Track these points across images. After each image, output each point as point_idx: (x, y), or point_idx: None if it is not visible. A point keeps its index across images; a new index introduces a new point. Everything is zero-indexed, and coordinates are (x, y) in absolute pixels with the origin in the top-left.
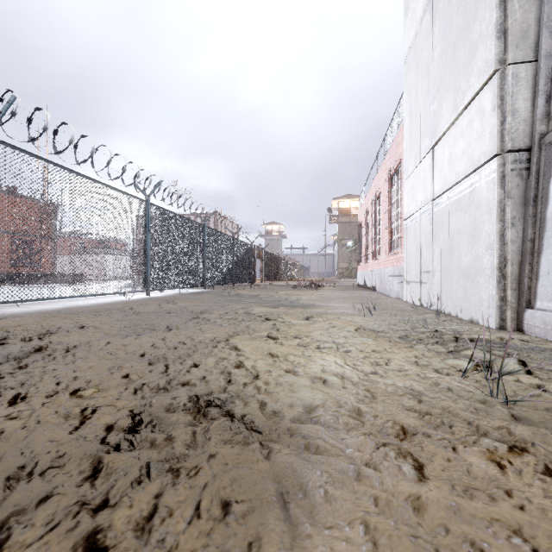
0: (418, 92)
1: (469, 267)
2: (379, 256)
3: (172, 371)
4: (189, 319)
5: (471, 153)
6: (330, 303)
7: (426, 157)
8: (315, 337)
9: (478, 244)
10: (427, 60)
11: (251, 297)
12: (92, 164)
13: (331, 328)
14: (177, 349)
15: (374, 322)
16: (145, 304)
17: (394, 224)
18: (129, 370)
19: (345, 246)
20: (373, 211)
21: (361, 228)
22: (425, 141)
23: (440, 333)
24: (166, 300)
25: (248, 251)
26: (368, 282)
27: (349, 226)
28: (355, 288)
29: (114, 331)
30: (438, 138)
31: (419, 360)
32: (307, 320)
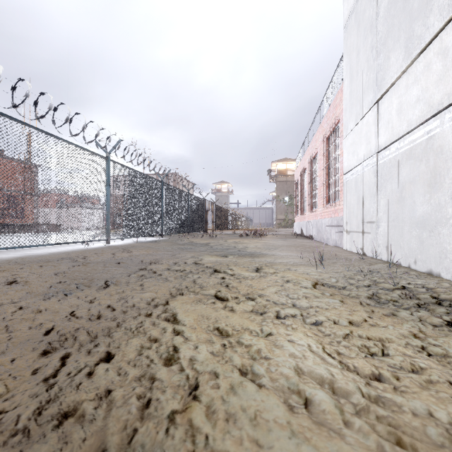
0: (360, 52)
1: (427, 217)
2: (316, 208)
3: (65, 374)
4: (135, 271)
5: (429, 98)
6: (276, 251)
7: (370, 111)
8: (271, 298)
9: (439, 192)
10: (371, 18)
11: (202, 246)
12: (53, 121)
13: (285, 283)
14: (100, 320)
15: (329, 274)
16: (101, 252)
17: (331, 179)
18: (2, 370)
19: (282, 201)
20: (311, 169)
21: (298, 185)
22: (368, 96)
23: (409, 290)
24: (123, 249)
25: (201, 205)
26: (305, 231)
27: (286, 184)
28: (294, 236)
29: (42, 289)
30: (385, 90)
31: (427, 346)
32: (257, 272)
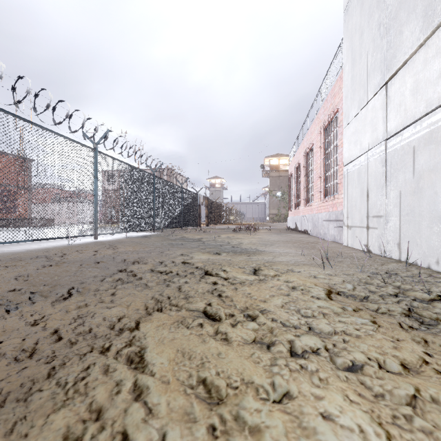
0: (364, 32)
1: None
2: (312, 203)
3: None
4: (112, 273)
5: None
6: (273, 248)
7: (376, 95)
8: (277, 317)
9: None
10: None
11: (194, 241)
12: (34, 109)
13: (291, 291)
14: (31, 359)
15: (340, 278)
16: (83, 249)
17: (329, 172)
18: None
19: (275, 196)
20: (306, 162)
21: (292, 180)
22: (375, 78)
23: None
24: (109, 245)
25: (195, 199)
26: (300, 226)
27: (278, 179)
28: (288, 231)
29: None
30: (396, 69)
31: None
32: (256, 275)
